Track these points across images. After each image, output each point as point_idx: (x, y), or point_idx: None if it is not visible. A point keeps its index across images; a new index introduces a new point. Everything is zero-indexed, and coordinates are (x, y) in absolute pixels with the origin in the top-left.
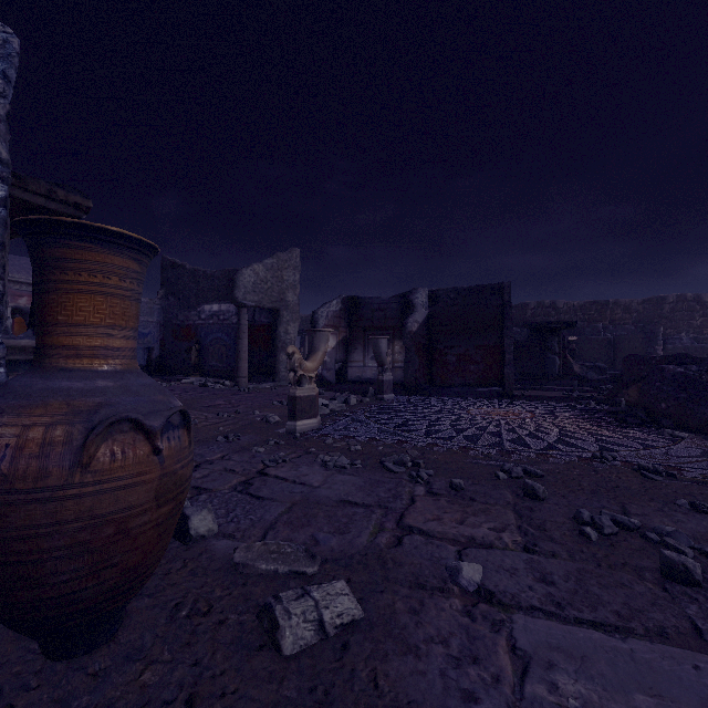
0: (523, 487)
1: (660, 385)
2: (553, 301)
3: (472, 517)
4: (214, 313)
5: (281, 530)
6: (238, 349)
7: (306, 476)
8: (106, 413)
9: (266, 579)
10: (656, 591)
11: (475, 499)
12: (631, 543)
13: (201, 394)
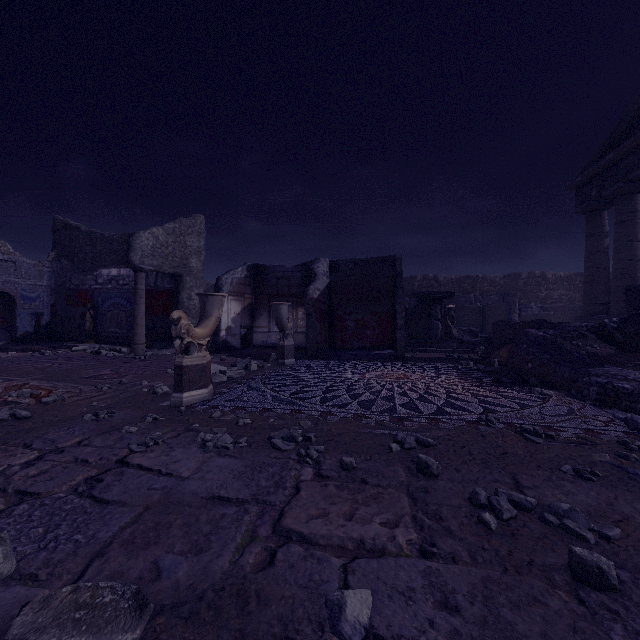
0: (417, 463)
1: (527, 347)
2: (436, 275)
3: (363, 507)
4: (112, 278)
5: (113, 557)
6: (134, 314)
7: (178, 462)
8: None
9: None
10: (572, 605)
11: (366, 481)
12: (531, 529)
13: (87, 363)
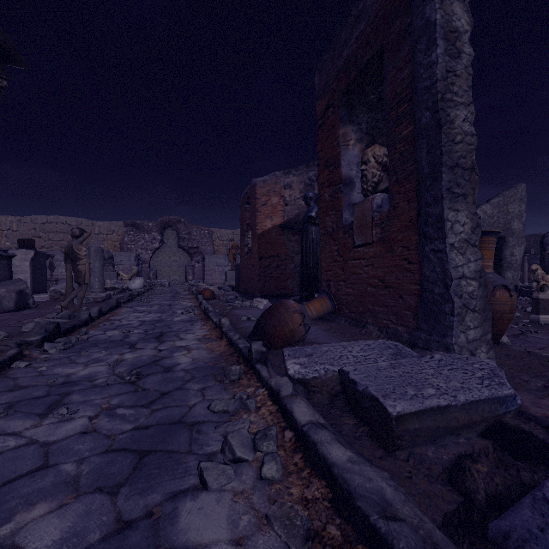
0: None
1: None
2: None
3: None
4: None
5: (548, 350)
6: None
7: None
8: (495, 283)
9: (546, 358)
10: None
11: None
12: None
13: None
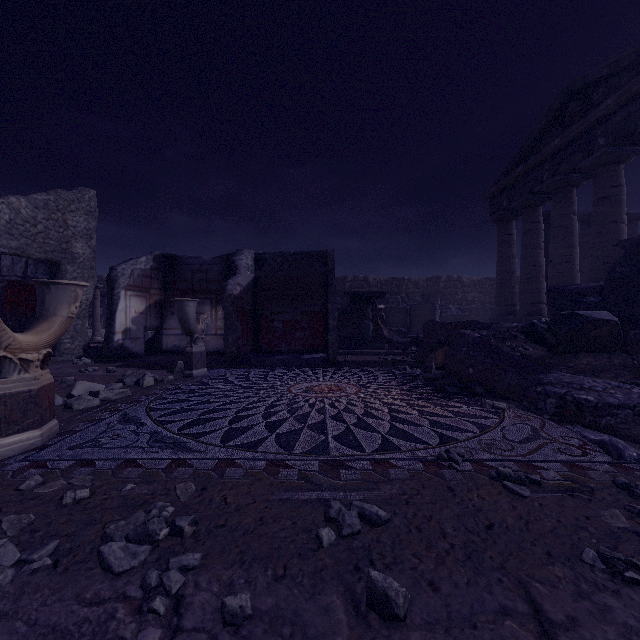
0: (368, 591)
1: (467, 350)
2: (366, 276)
3: None
4: None
5: None
6: None
7: None
8: None
9: None
10: None
11: None
12: None
13: None
